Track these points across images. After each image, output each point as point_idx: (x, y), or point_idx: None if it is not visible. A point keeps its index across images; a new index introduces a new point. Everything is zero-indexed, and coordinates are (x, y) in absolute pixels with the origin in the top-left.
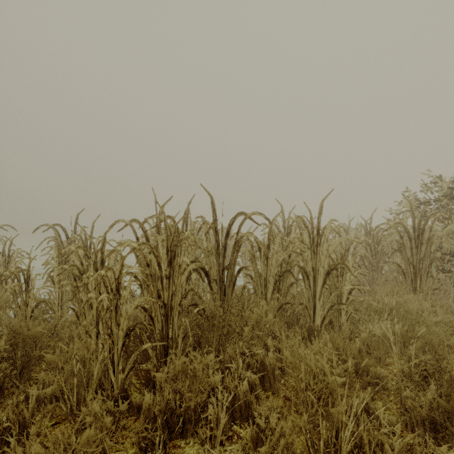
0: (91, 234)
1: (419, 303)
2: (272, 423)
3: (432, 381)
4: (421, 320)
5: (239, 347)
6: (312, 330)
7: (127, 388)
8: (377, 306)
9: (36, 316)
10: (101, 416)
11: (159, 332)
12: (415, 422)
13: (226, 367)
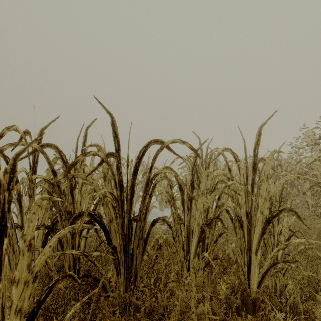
0: None
1: None
2: None
3: None
4: None
5: None
6: (248, 293)
7: None
8: None
9: None
10: None
11: None
12: None
13: None
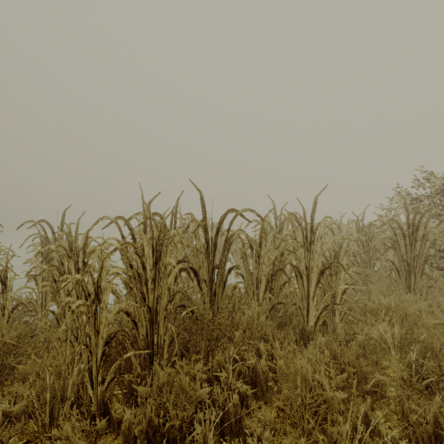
0: (77, 231)
1: (416, 304)
2: (265, 442)
3: (437, 392)
4: (421, 323)
5: (229, 352)
6: (305, 331)
7: (107, 401)
8: (373, 306)
9: (17, 317)
10: (73, 439)
11: (143, 338)
12: (419, 437)
13: (215, 375)
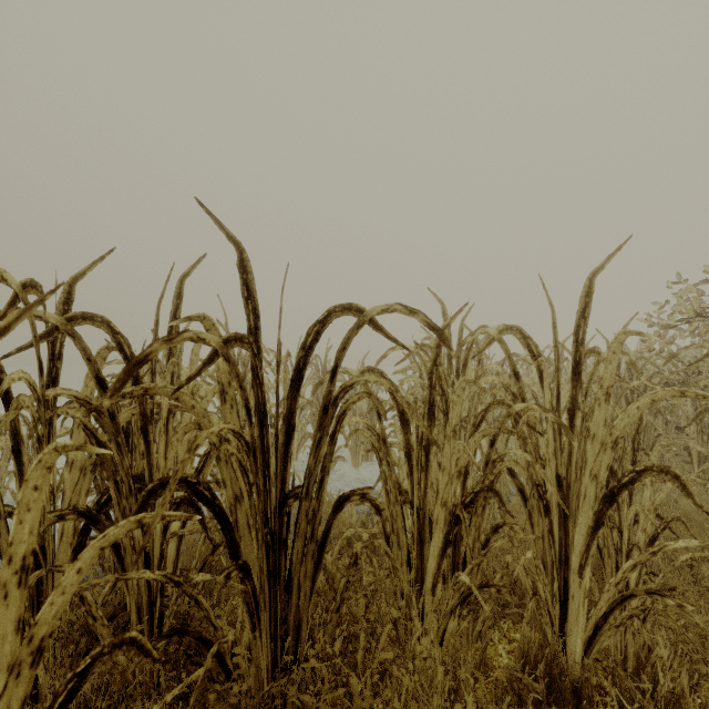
0: None
1: None
2: None
3: None
4: None
5: None
6: (561, 667)
7: None
8: None
9: None
10: None
11: None
12: None
13: None
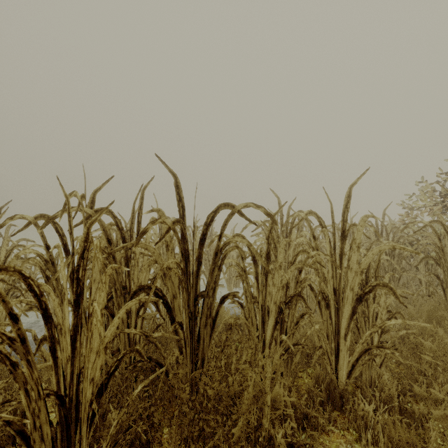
0: None
1: None
2: None
3: None
4: None
5: None
6: (335, 386)
7: None
8: (432, 347)
9: None
10: None
11: None
12: None
13: None
